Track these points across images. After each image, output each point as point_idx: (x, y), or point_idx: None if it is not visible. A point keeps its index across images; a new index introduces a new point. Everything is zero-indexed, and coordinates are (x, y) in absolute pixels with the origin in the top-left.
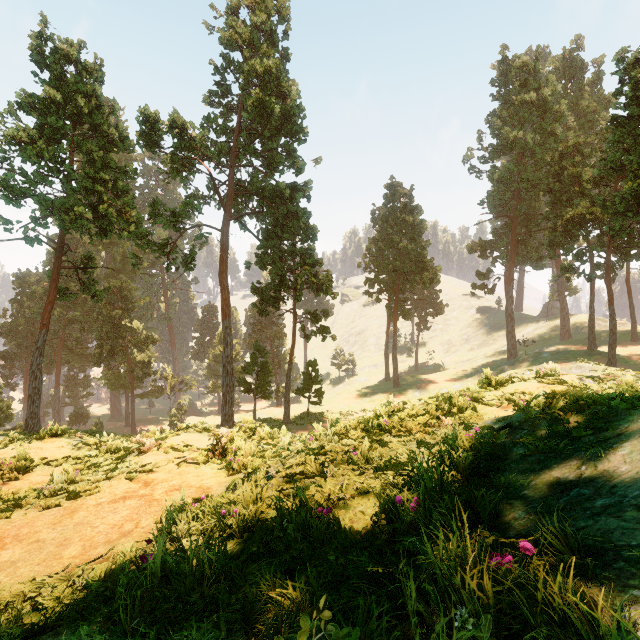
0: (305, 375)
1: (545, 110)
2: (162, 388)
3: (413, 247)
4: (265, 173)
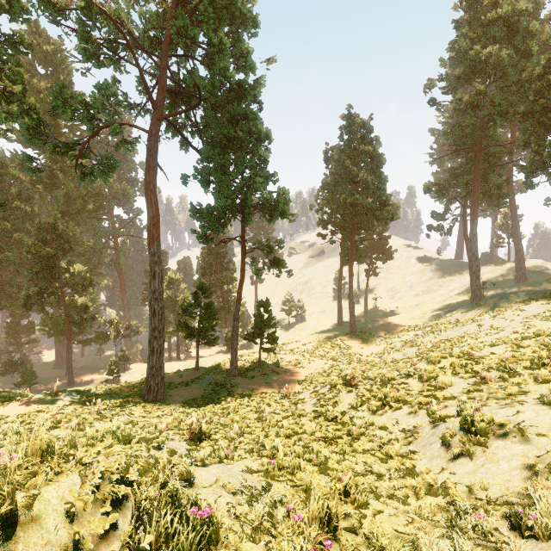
0: (256, 317)
1: (515, 32)
2: (106, 334)
3: (373, 180)
4: (206, 65)
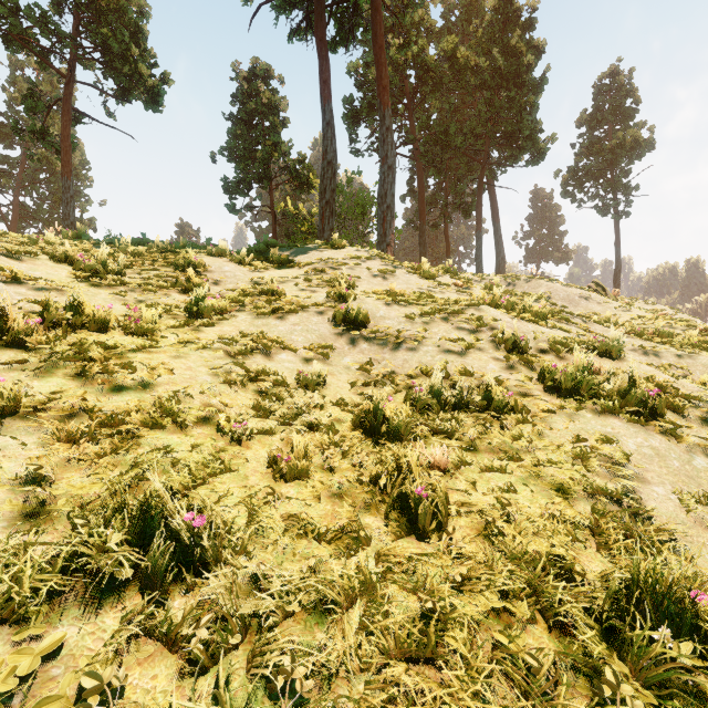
0: None
1: None
2: None
3: None
4: (51, 206)
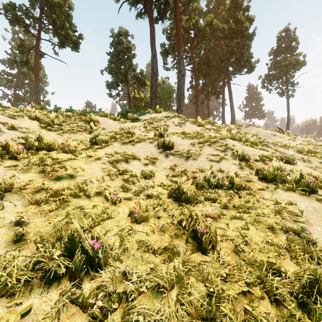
0: None
1: None
2: None
3: None
4: (30, 95)
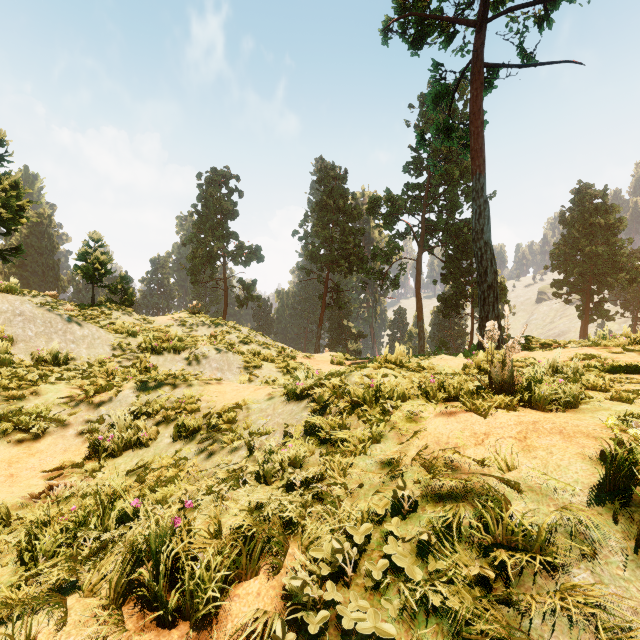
0: None
1: None
2: None
3: (605, 249)
4: (448, 215)
